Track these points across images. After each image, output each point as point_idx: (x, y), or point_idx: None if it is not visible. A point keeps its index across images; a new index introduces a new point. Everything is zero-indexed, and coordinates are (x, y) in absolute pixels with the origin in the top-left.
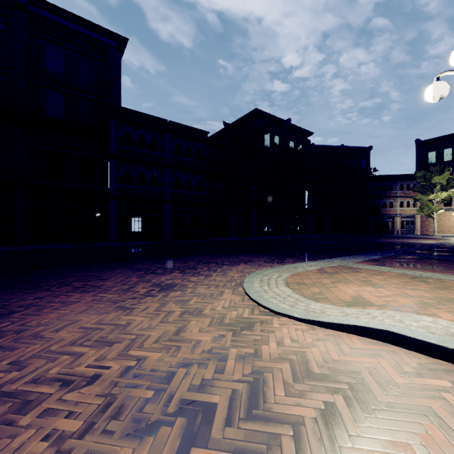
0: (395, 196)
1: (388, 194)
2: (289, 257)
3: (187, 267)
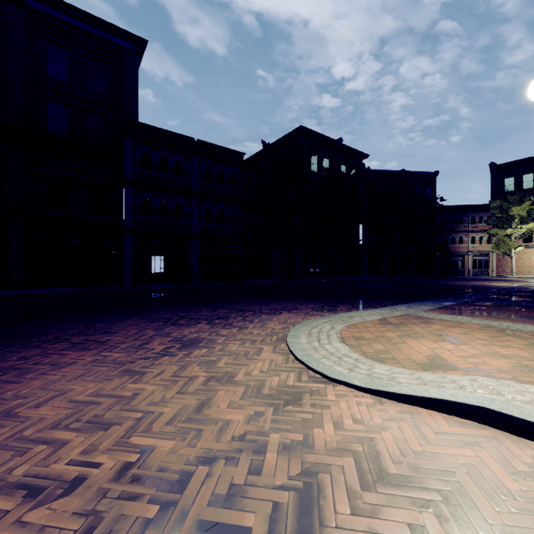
0: (466, 230)
1: (457, 228)
2: (341, 303)
3: (217, 317)
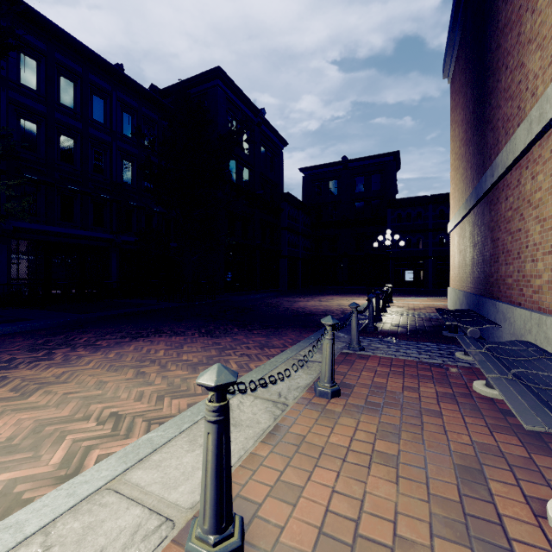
0: None
1: None
2: None
3: None
